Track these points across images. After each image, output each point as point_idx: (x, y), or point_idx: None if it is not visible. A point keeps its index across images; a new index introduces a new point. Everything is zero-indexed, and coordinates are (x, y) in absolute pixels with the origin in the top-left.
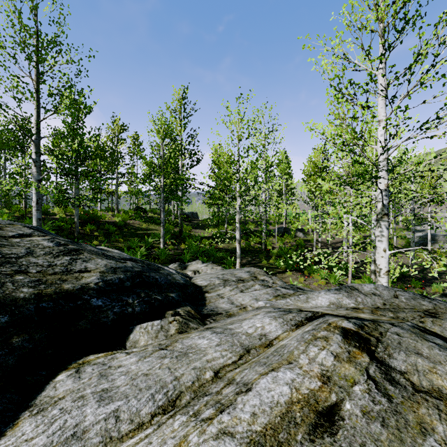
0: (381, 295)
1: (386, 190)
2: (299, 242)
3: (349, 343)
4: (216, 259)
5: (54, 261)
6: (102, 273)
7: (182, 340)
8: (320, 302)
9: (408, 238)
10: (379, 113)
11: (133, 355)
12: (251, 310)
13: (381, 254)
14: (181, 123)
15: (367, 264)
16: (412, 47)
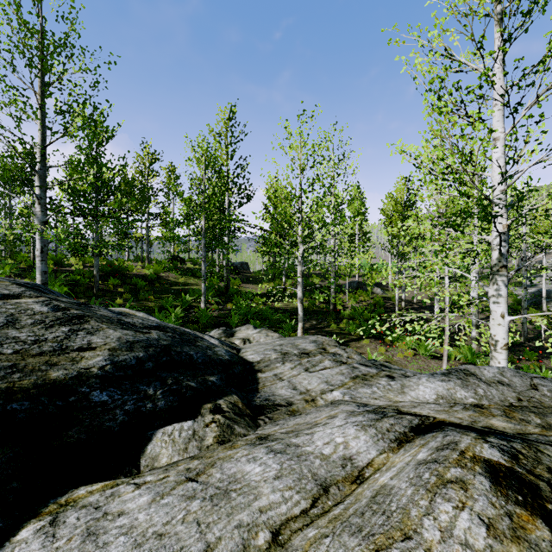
0: (512, 384)
1: (505, 233)
2: (376, 300)
3: (505, 494)
4: (272, 322)
5: (45, 334)
6: (112, 351)
7: (222, 463)
8: (423, 394)
9: (515, 295)
10: (495, 128)
11: (145, 489)
12: (323, 405)
13: (498, 321)
14: (227, 150)
15: (464, 329)
16: (548, 33)
